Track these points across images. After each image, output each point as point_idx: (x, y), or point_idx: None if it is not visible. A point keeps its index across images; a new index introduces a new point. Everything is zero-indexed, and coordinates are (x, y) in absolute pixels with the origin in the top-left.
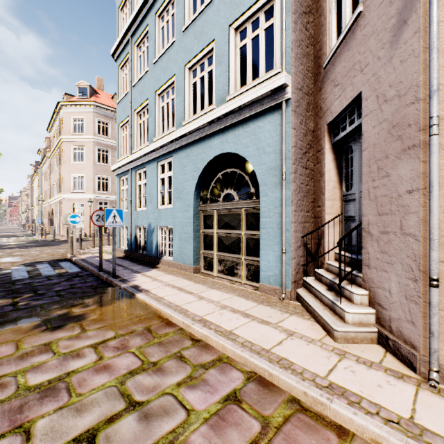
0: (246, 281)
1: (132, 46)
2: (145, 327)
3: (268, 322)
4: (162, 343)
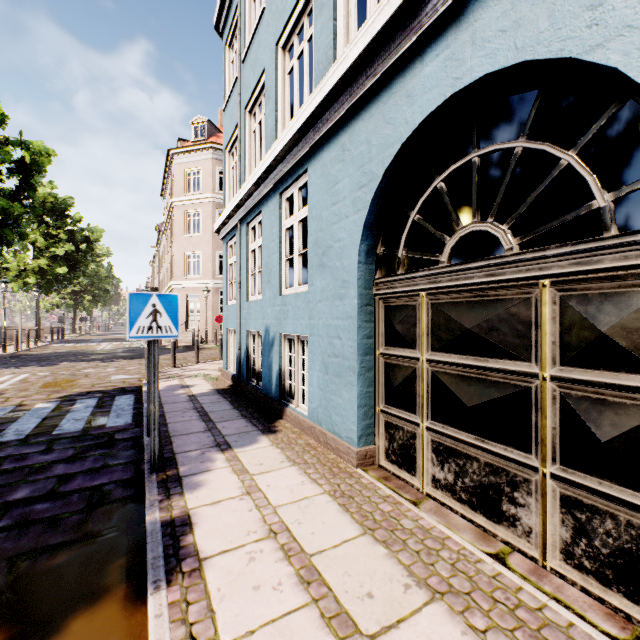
0: (563, 565)
1: None
2: None
3: None
4: None
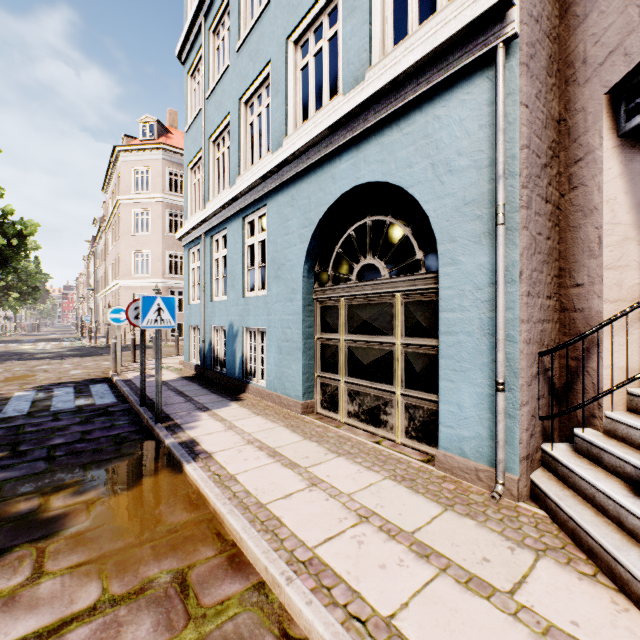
0: (405, 439)
1: (206, 33)
2: (176, 573)
3: (486, 584)
4: None
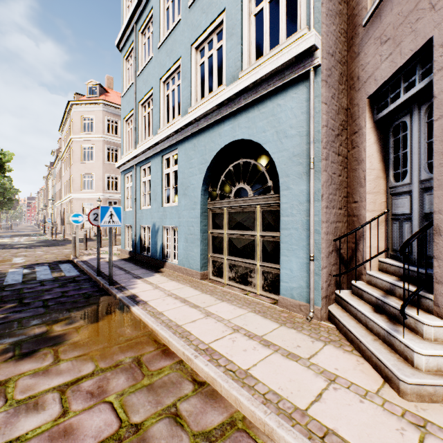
0: (262, 291)
1: (137, 33)
2: (134, 358)
3: (297, 356)
4: (153, 386)
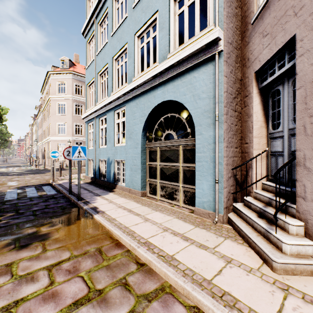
0: (183, 204)
1: (96, 25)
2: (97, 248)
3: (206, 246)
4: (110, 266)
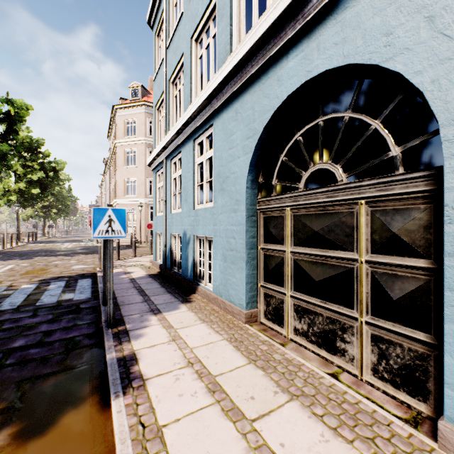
0: (373, 378)
1: None
2: None
3: None
4: None
